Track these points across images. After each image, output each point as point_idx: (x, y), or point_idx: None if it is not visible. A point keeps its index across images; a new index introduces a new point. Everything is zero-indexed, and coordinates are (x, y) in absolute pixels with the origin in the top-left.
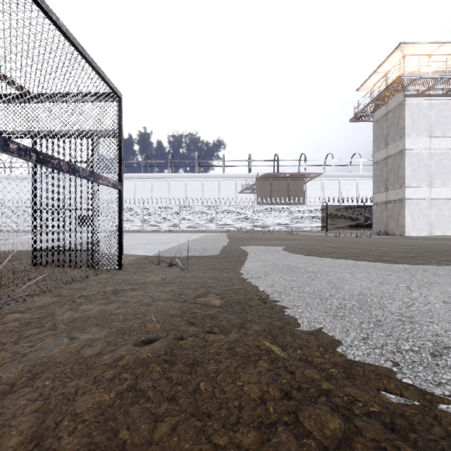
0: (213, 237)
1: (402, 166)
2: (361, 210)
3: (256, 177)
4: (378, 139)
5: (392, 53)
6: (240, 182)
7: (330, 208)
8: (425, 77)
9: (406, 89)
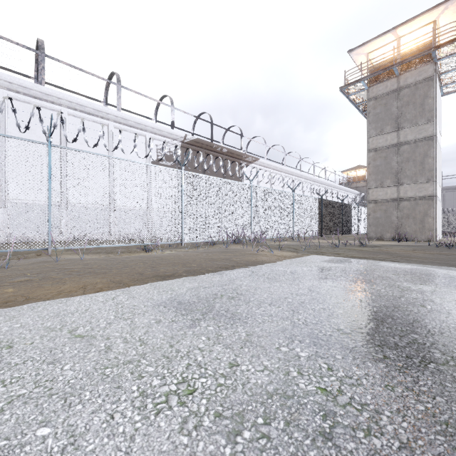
0: None
1: (433, 156)
2: (341, 209)
3: (183, 140)
4: (379, 121)
5: (436, 8)
6: (155, 143)
7: (324, 203)
8: None
9: (437, 63)
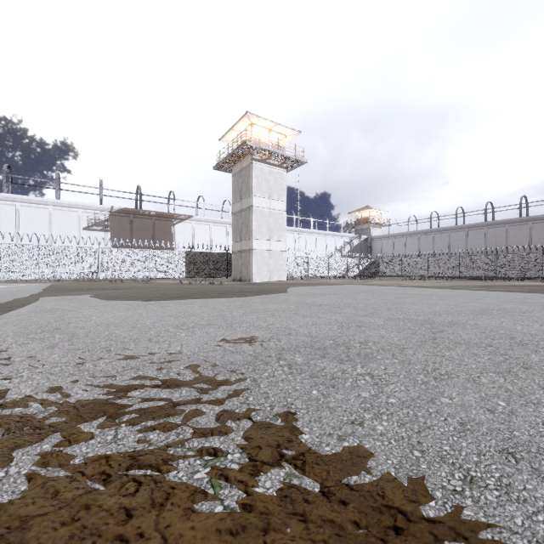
0: (19, 288)
1: (251, 220)
2: (225, 257)
3: (111, 211)
4: (235, 192)
5: (243, 118)
6: (86, 215)
7: (195, 254)
8: (264, 148)
9: (253, 154)
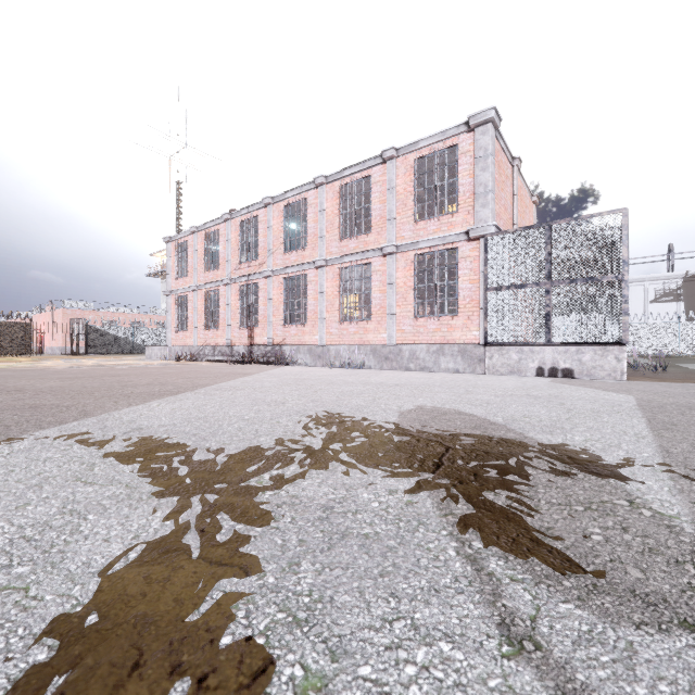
0: None
1: None
2: None
3: (684, 277)
4: None
5: None
6: (652, 287)
7: None
8: None
9: None
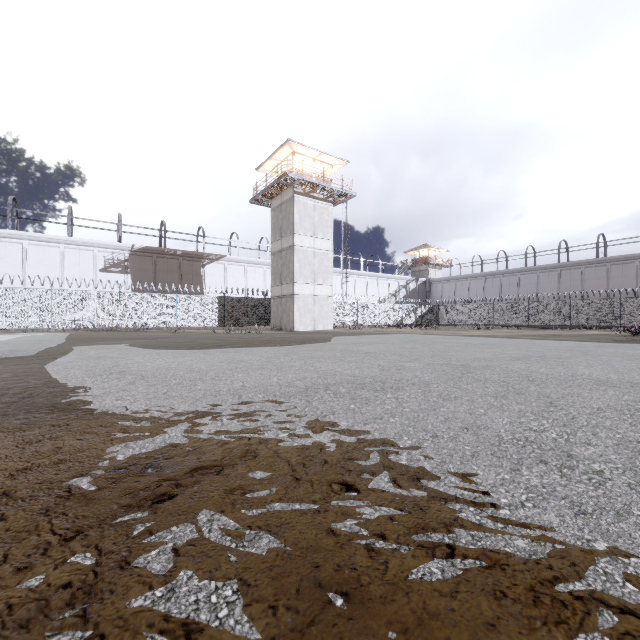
0: (39, 338)
1: (292, 262)
2: (262, 303)
3: (131, 250)
4: (275, 229)
5: (283, 146)
6: (103, 255)
7: (229, 300)
8: (308, 181)
9: (295, 186)
